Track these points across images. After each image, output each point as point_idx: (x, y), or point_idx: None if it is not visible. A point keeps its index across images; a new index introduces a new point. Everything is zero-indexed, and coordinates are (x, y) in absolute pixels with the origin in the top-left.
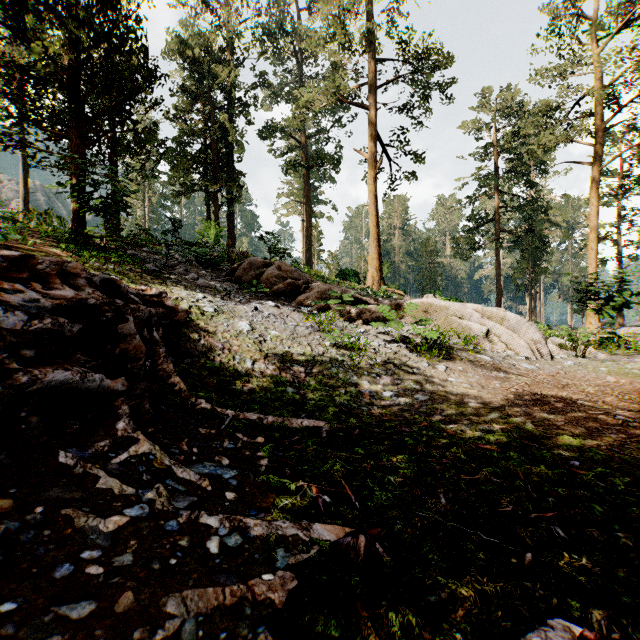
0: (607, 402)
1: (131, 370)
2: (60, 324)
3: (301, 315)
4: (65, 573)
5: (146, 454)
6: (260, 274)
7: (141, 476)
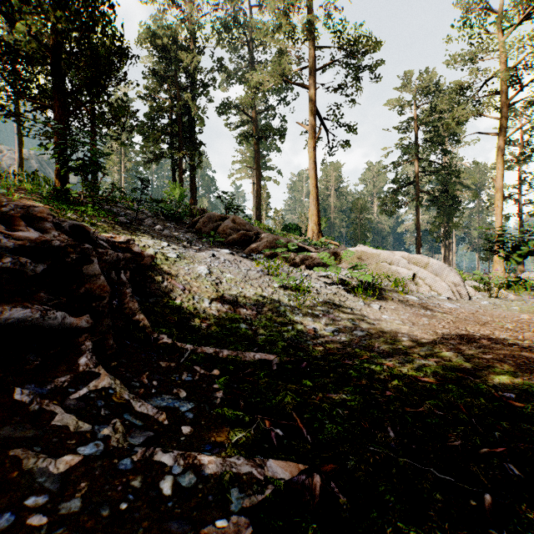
0: (526, 337)
1: (96, 308)
2: (22, 263)
3: (252, 261)
4: (4, 525)
5: (106, 388)
6: (217, 226)
7: (99, 411)
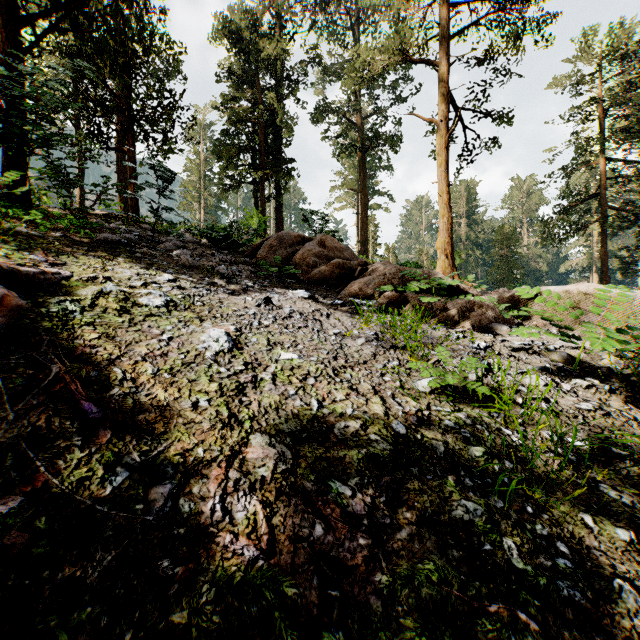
0: None
1: None
2: None
3: (355, 314)
4: None
5: None
6: (294, 253)
7: None
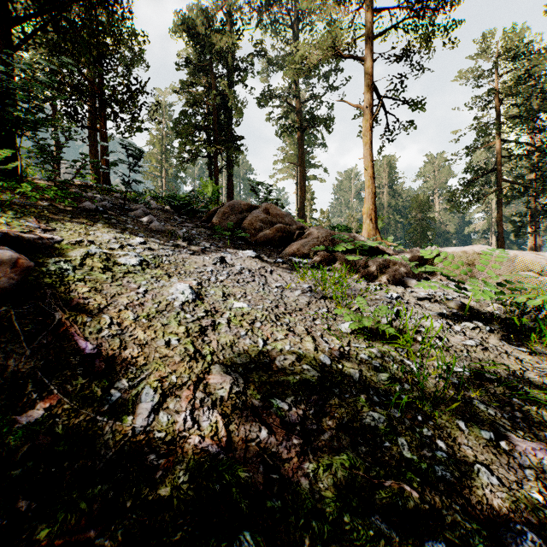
0: None
1: None
2: None
3: (293, 270)
4: None
5: None
6: (243, 219)
7: None
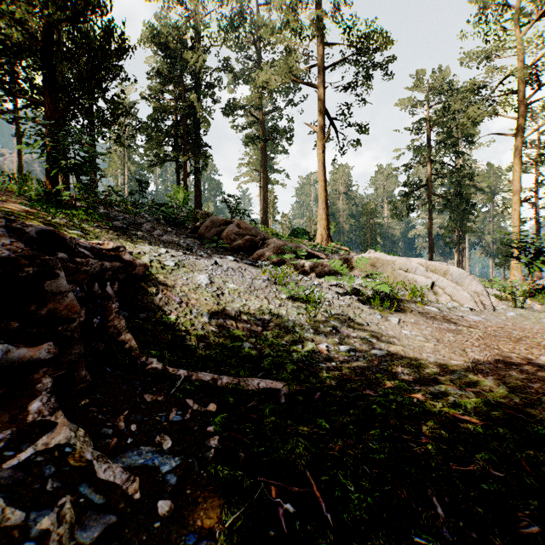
0: None
1: (62, 333)
2: None
3: (258, 269)
4: None
5: (61, 446)
6: (221, 231)
7: (44, 484)
